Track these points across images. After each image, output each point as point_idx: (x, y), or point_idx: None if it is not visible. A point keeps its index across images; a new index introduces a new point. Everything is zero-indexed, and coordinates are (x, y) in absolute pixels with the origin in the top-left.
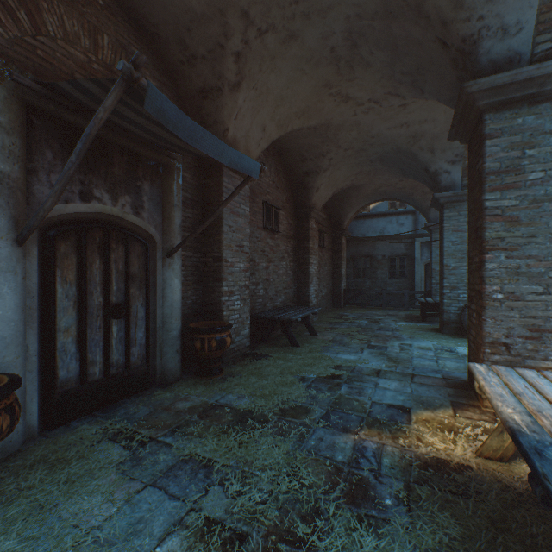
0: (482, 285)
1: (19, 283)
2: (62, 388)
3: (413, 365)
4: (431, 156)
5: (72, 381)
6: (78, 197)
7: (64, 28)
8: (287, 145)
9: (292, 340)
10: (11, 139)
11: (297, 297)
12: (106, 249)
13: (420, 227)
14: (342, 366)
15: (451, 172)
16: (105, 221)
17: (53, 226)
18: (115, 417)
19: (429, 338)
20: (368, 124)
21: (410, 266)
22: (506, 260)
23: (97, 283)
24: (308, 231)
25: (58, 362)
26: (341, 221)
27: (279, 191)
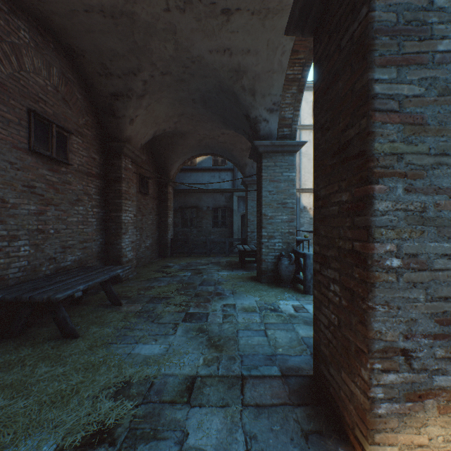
0: (369, 243)
1: None
2: None
3: (241, 349)
4: (252, 100)
5: None
6: None
7: None
8: (79, 41)
9: (66, 328)
10: None
11: (107, 251)
12: None
13: (238, 183)
14: (132, 384)
15: (269, 122)
16: None
17: None
18: None
19: (251, 291)
20: (187, 36)
21: (230, 217)
22: (406, 196)
23: None
24: (120, 171)
25: None
26: (168, 170)
27: (71, 108)
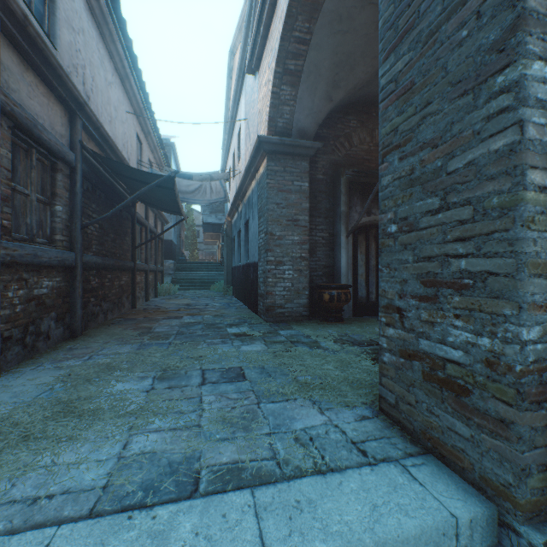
0: None
1: (346, 253)
2: (359, 300)
3: None
4: None
5: (363, 299)
6: (365, 215)
7: (359, 139)
8: None
9: None
10: (345, 197)
11: None
12: (377, 238)
13: None
14: None
15: None
16: (376, 224)
17: (356, 229)
18: None
19: None
20: None
21: None
22: None
23: (372, 254)
24: None
25: (358, 289)
26: None
27: None
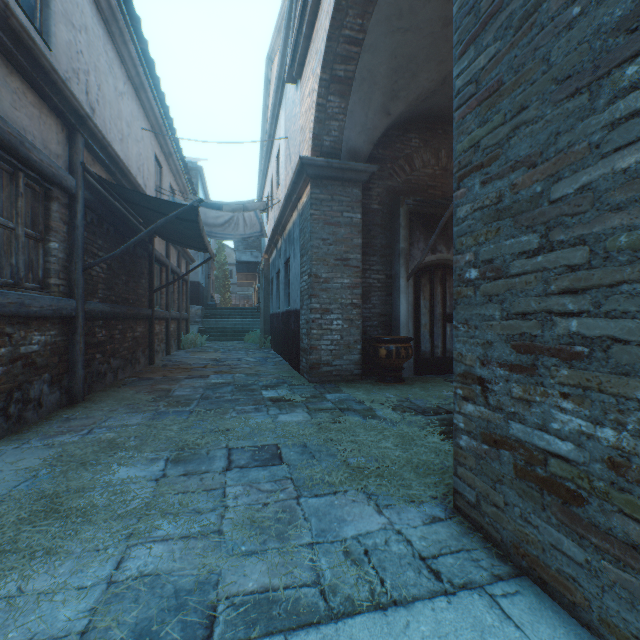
0: None
1: (407, 299)
2: (422, 356)
3: None
4: None
5: (426, 354)
6: (430, 253)
7: (422, 161)
8: None
9: None
10: (405, 232)
11: None
12: (443, 280)
13: None
14: None
15: None
16: (442, 264)
17: (418, 270)
18: (449, 377)
19: None
20: None
21: None
22: None
23: (438, 300)
24: None
25: (421, 342)
26: None
27: None
